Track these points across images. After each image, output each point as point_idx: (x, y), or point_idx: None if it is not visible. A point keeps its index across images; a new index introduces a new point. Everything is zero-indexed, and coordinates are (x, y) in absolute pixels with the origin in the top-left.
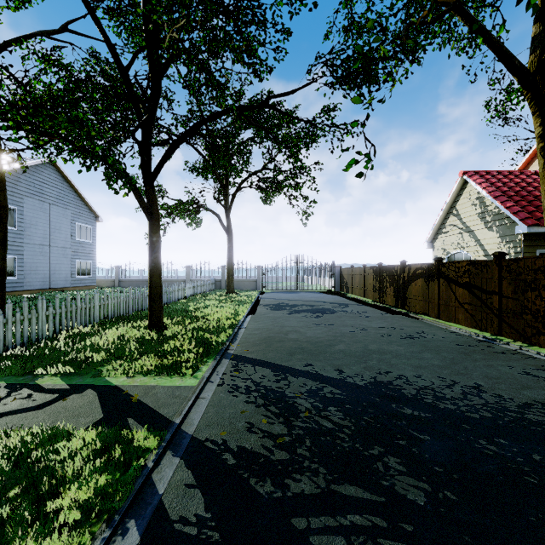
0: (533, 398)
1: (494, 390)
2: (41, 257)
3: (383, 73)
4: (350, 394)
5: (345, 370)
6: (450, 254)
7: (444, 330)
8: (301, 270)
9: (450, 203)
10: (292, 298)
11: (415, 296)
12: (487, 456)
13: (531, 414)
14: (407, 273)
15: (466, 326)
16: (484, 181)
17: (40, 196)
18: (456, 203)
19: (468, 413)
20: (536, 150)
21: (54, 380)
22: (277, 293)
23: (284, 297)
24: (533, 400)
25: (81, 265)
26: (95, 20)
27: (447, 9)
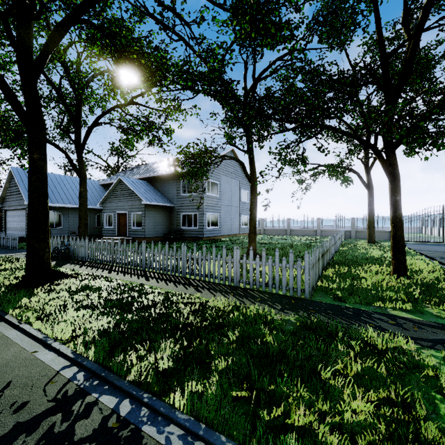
0: None
1: None
2: (227, 214)
3: None
4: None
5: None
6: None
7: None
8: None
9: None
10: None
11: None
12: None
13: None
14: None
15: None
16: None
17: (227, 173)
18: None
19: None
20: None
21: (405, 314)
22: (420, 245)
23: (444, 250)
24: None
25: (243, 218)
26: (379, 24)
27: None
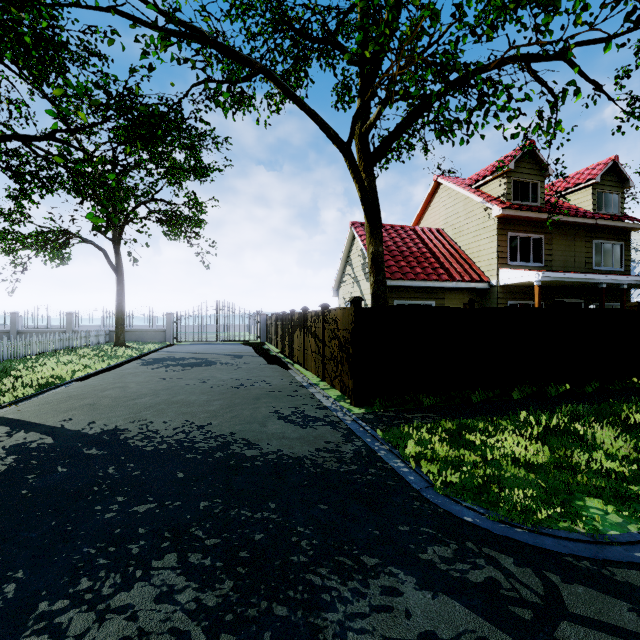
0: (235, 430)
1: (214, 427)
2: None
3: (202, 122)
4: (59, 443)
5: (99, 422)
6: (347, 303)
7: (287, 378)
8: (222, 318)
9: (347, 252)
10: (194, 351)
11: (296, 346)
12: (94, 477)
13: (204, 442)
14: (293, 322)
15: (314, 374)
16: (364, 234)
17: None
18: (351, 253)
19: (148, 447)
20: (423, 207)
21: None
22: (188, 345)
23: (187, 350)
24: (231, 432)
25: None
26: None
27: (252, 73)
